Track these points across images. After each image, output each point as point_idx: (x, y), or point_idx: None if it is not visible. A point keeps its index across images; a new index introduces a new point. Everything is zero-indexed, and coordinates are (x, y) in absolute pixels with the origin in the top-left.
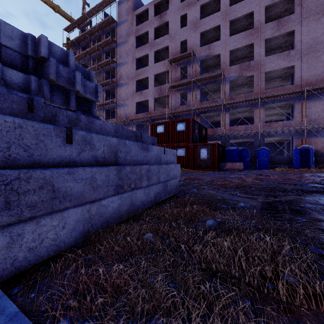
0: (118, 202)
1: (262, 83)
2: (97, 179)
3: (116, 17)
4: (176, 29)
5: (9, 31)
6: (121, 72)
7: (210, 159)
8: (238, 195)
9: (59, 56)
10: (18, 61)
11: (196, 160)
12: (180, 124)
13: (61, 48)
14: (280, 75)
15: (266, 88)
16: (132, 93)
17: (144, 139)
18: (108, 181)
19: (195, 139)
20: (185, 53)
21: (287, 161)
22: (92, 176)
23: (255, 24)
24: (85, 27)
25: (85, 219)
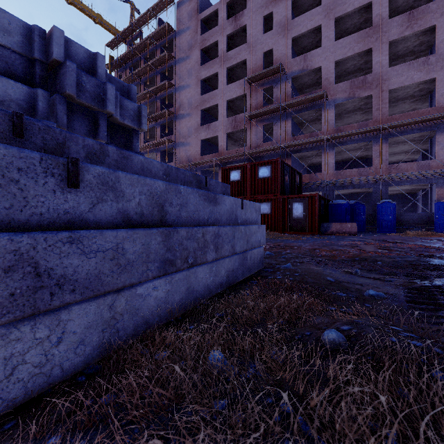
0: (165, 288)
1: (385, 107)
2: (127, 251)
3: (175, 24)
4: (258, 35)
5: (5, 21)
6: (182, 98)
7: (308, 218)
8: (358, 273)
9: (82, 61)
10: (19, 68)
11: (286, 220)
12: (263, 168)
13: (85, 49)
14: (413, 93)
15: (390, 114)
16: (197, 128)
17: (211, 187)
18: (147, 254)
19: (285, 190)
20: (269, 69)
21: (423, 220)
22: (118, 246)
23: (374, 20)
24: (133, 41)
25: (105, 322)
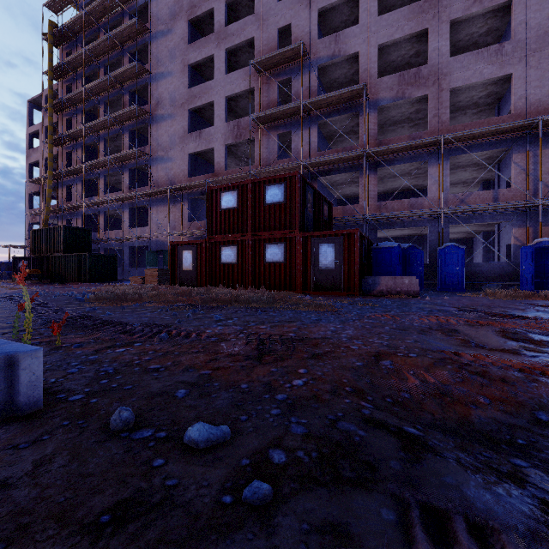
0: None
1: (445, 112)
2: None
3: None
4: (270, 2)
5: None
6: (160, 92)
7: (342, 269)
8: None
9: None
10: None
11: (309, 272)
12: (273, 189)
13: None
14: (477, 99)
15: None
16: (182, 136)
17: None
18: None
19: (308, 225)
20: (286, 49)
21: (496, 273)
22: None
23: None
24: (89, 3)
25: None
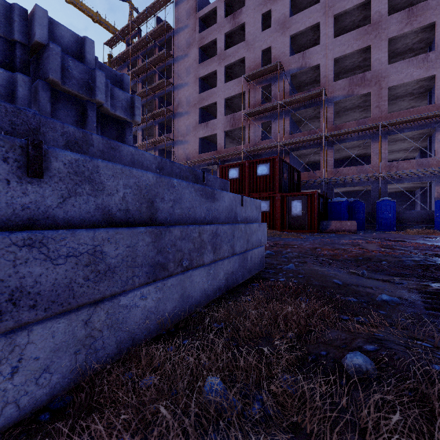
0: (155, 296)
1: (384, 104)
2: (107, 254)
3: (173, 22)
4: (256, 32)
5: None
6: (180, 97)
7: (307, 216)
8: (365, 275)
9: (68, 45)
10: None
11: (285, 218)
12: (262, 166)
13: (72, 32)
14: (412, 91)
15: (389, 111)
16: (195, 126)
17: (209, 182)
18: (133, 257)
19: (284, 188)
20: (268, 66)
21: (423, 218)
22: (96, 249)
23: (373, 17)
24: (132, 39)
25: (78, 342)
